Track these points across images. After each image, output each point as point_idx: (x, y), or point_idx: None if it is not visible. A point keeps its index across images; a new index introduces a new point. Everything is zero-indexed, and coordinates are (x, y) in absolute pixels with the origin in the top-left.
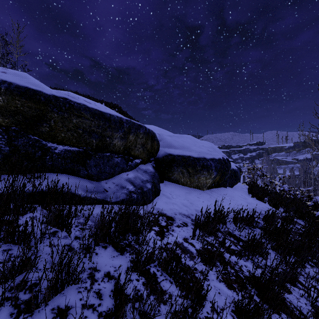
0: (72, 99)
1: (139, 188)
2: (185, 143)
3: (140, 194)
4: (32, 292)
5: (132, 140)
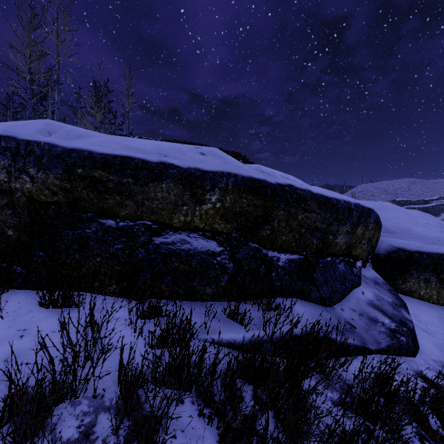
0: (296, 186)
1: (400, 323)
2: (400, 222)
3: (410, 335)
4: None
5: (358, 234)
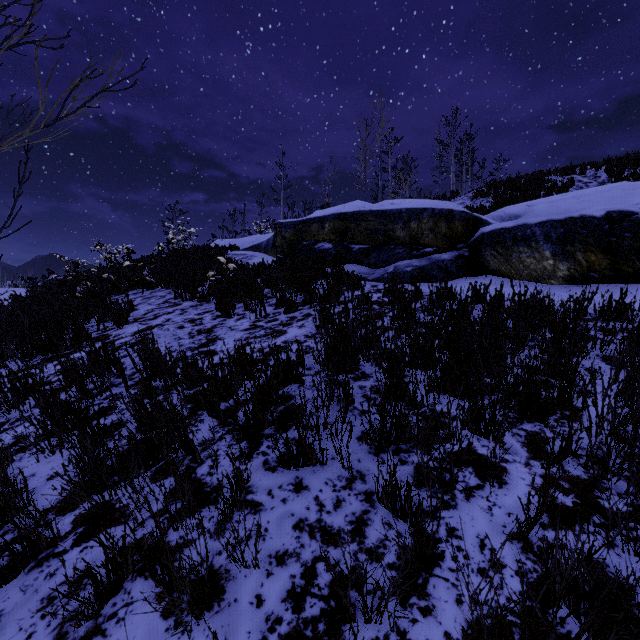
0: (362, 210)
1: (395, 270)
2: (574, 206)
3: (391, 274)
4: (295, 285)
5: (415, 228)
